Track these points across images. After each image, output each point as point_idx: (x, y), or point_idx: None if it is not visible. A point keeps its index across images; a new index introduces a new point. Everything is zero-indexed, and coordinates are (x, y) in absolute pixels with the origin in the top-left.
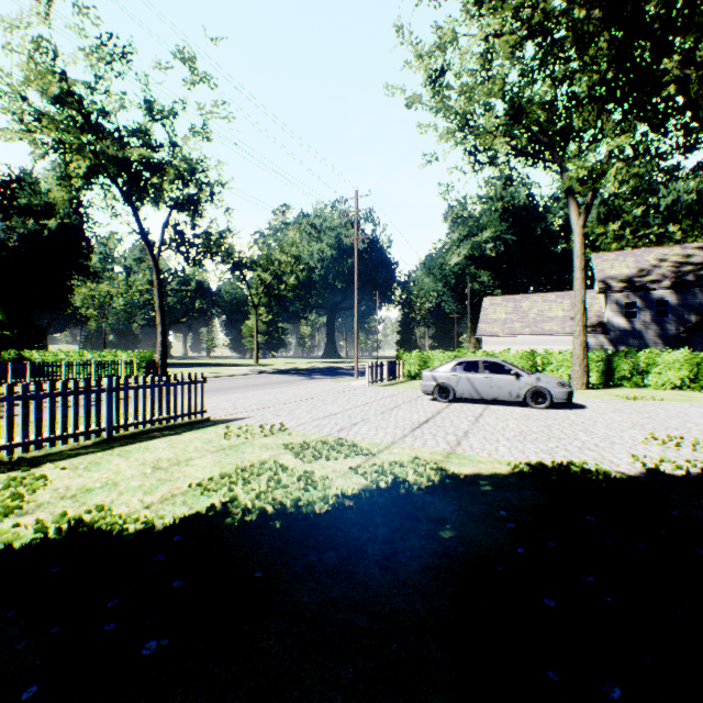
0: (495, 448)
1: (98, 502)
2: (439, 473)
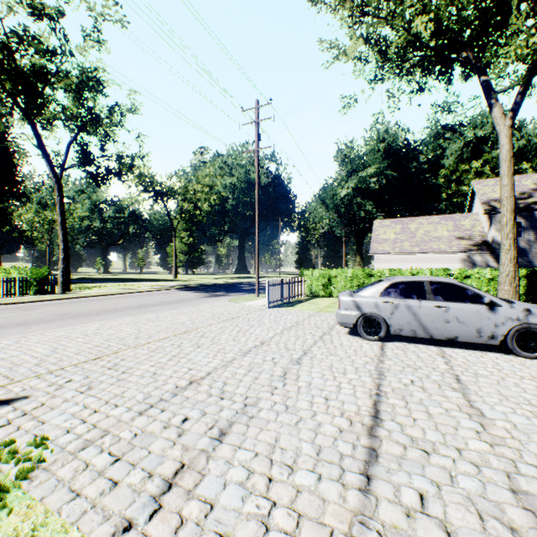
0: None
1: None
2: None
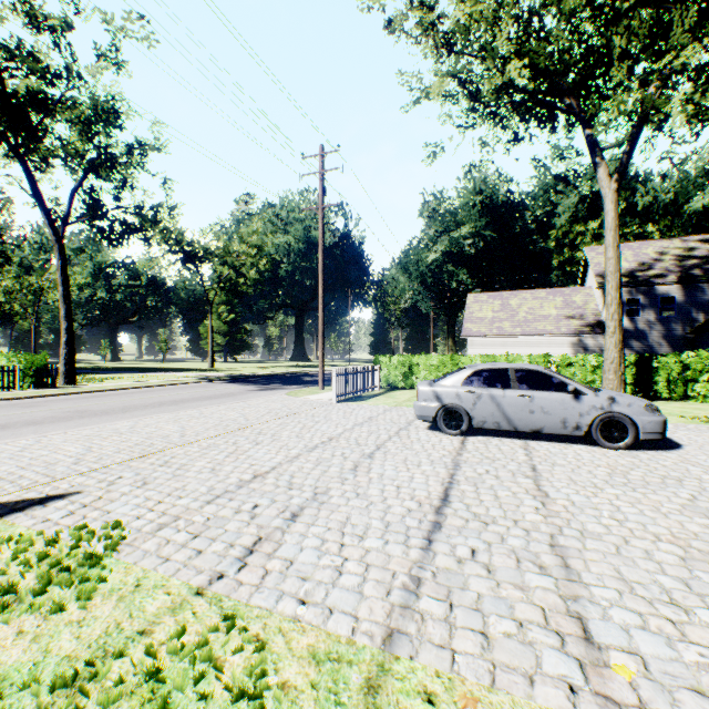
0: None
1: None
2: None
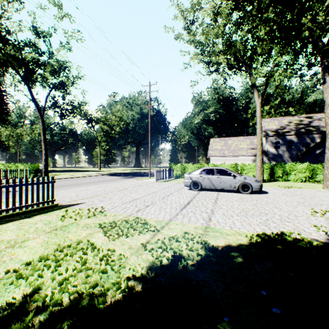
0: (233, 222)
1: None
2: (205, 248)
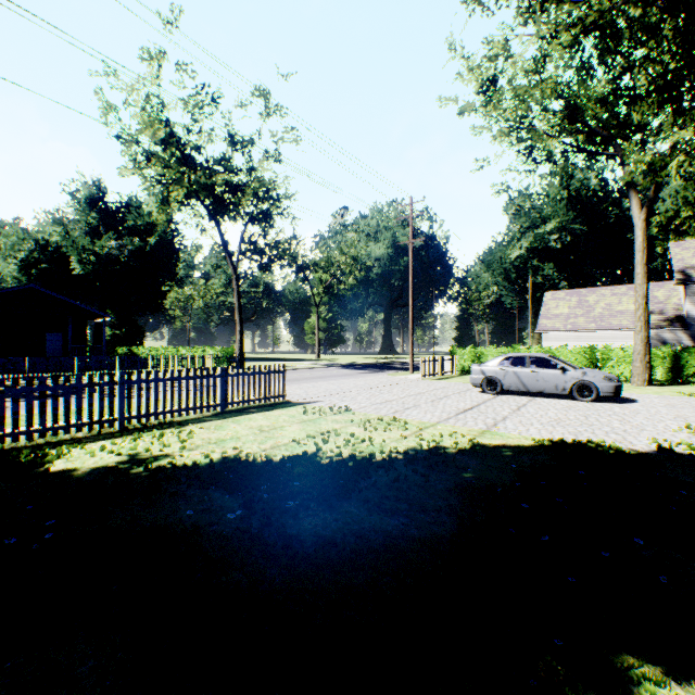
0: (527, 429)
1: (232, 446)
2: (471, 442)
